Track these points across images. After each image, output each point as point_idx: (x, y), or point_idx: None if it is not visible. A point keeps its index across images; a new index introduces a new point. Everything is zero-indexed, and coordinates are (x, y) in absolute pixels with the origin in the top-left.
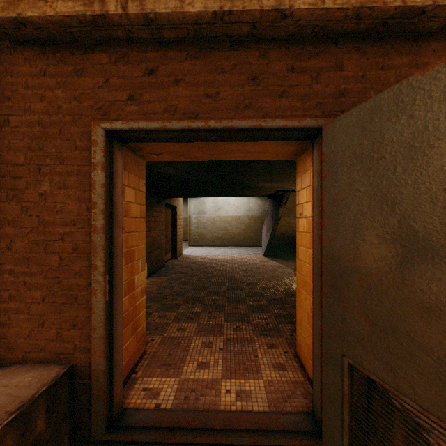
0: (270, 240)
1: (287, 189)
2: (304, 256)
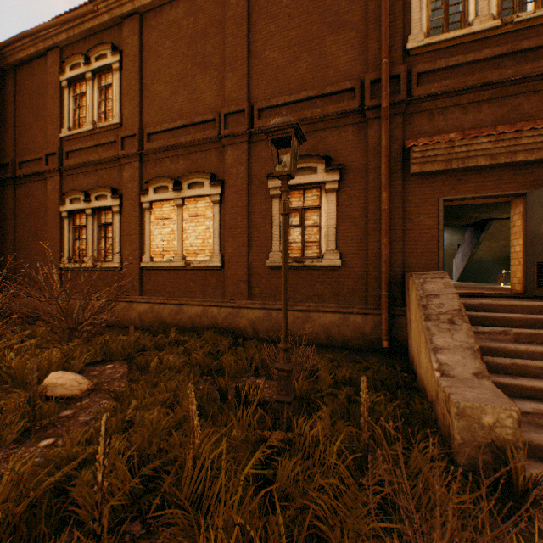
0: (466, 264)
1: (490, 217)
2: (515, 243)
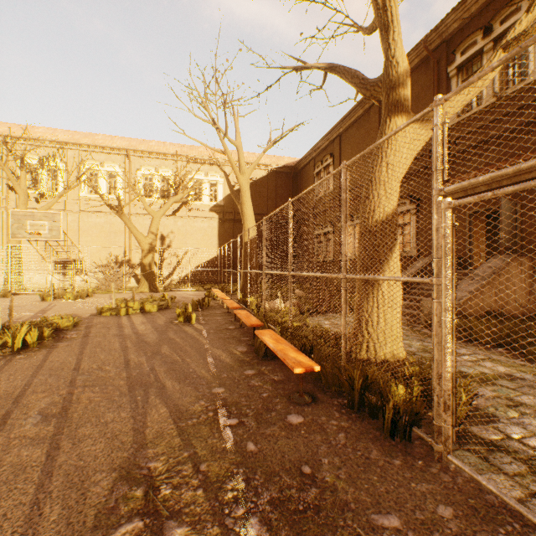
0: None
1: None
2: None
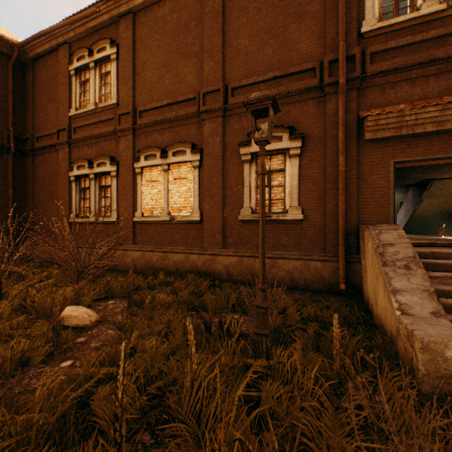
0: (409, 218)
1: (432, 178)
2: None
